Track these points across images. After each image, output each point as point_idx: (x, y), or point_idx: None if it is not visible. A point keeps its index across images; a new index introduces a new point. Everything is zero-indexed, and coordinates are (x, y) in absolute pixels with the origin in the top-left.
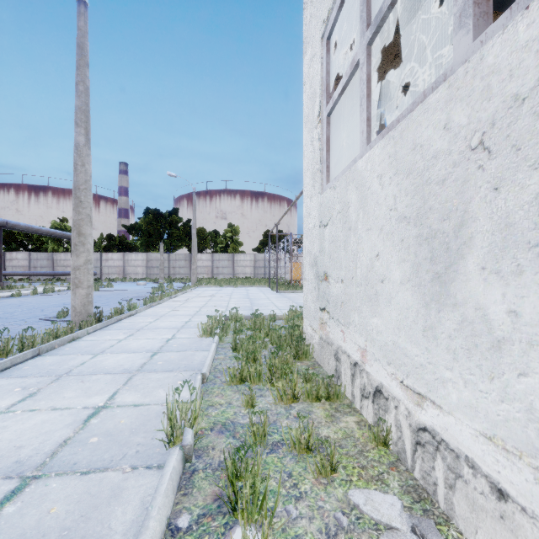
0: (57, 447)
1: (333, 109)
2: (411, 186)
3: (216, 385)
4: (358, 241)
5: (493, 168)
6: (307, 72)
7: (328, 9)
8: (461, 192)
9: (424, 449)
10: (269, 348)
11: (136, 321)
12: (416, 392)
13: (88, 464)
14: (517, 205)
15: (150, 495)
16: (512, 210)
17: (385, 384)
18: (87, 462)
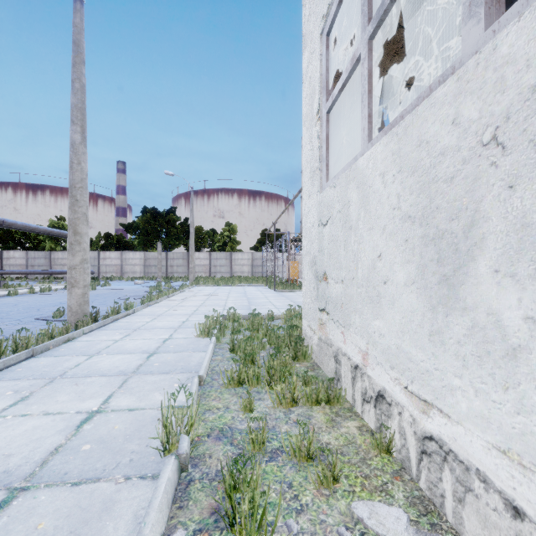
0: (48, 455)
1: (333, 106)
2: (416, 184)
3: (214, 388)
4: (359, 241)
5: (507, 165)
6: (306, 70)
7: (328, 5)
8: (472, 190)
9: (431, 459)
10: (268, 348)
11: (132, 320)
12: (421, 398)
13: (80, 474)
14: (535, 204)
15: (143, 508)
16: (529, 209)
17: (388, 389)
18: (78, 472)
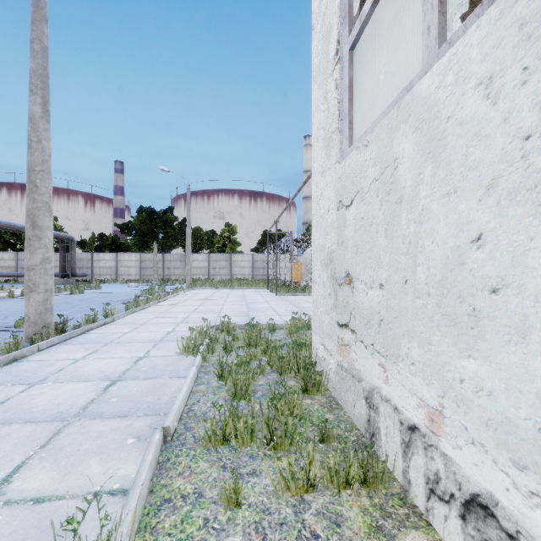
0: None
1: (361, 34)
2: None
3: (185, 447)
4: (420, 218)
5: None
6: (318, 9)
7: None
8: None
9: None
10: (268, 372)
11: (108, 331)
12: None
13: None
14: None
15: None
16: None
17: (505, 503)
18: None
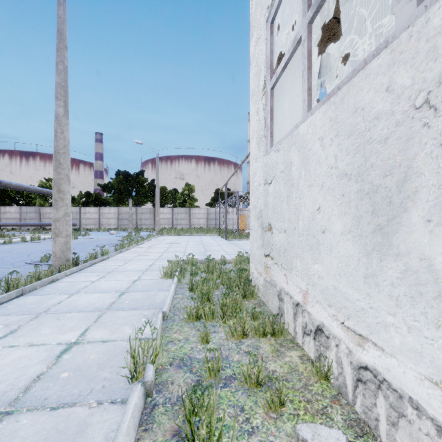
0: (31, 382)
1: (277, 82)
2: (352, 146)
3: (175, 322)
4: (300, 196)
5: (439, 125)
6: (253, 53)
7: None
8: (405, 149)
9: (366, 386)
10: (221, 288)
11: (107, 264)
12: (357, 333)
13: (58, 399)
14: None
15: (113, 431)
16: None
17: (326, 324)
18: (56, 397)
